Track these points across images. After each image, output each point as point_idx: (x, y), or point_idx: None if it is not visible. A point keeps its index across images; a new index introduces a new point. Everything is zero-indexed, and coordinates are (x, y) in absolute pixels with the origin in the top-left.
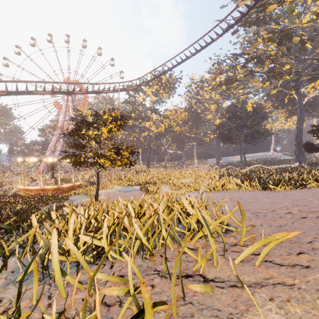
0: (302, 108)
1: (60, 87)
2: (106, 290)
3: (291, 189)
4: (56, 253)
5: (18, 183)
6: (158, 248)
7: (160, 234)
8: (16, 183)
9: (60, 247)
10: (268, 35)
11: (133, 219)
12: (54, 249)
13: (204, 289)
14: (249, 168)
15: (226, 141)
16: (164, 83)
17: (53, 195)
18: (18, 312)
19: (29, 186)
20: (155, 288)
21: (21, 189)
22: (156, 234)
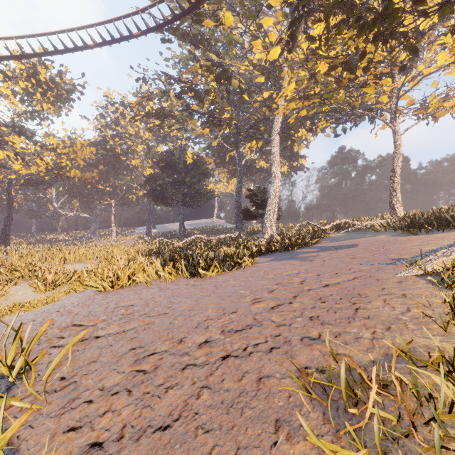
0: (242, 169)
1: None
2: None
3: (225, 271)
4: None
5: None
6: None
7: None
8: None
9: None
10: (207, 63)
11: None
12: None
13: None
14: (187, 240)
15: (159, 201)
16: (45, 84)
17: None
18: None
19: None
20: None
21: None
22: None
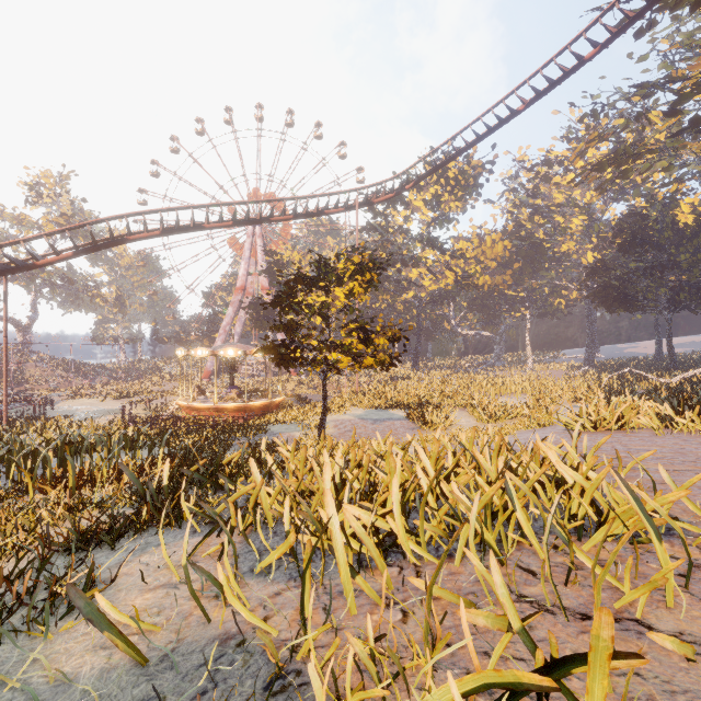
0: None
1: (248, 212)
2: (467, 614)
3: None
4: (337, 534)
5: (173, 396)
6: (506, 551)
7: (496, 520)
8: (171, 396)
9: (318, 523)
10: None
11: (452, 483)
12: (333, 526)
13: (681, 649)
14: (687, 374)
15: (615, 305)
16: (453, 179)
17: (235, 421)
18: (303, 624)
19: (194, 402)
20: (535, 630)
21: (182, 406)
22: (502, 518)
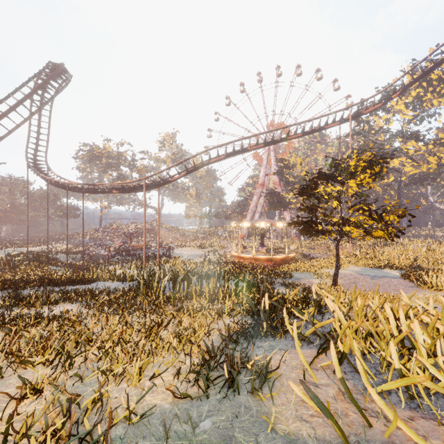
0: None
1: (273, 136)
2: None
3: None
4: None
5: (226, 248)
6: None
7: None
8: (225, 248)
9: (426, 369)
10: None
11: None
12: None
13: None
14: None
15: None
16: (436, 80)
17: (265, 267)
18: None
19: (241, 253)
20: None
21: (234, 255)
22: None
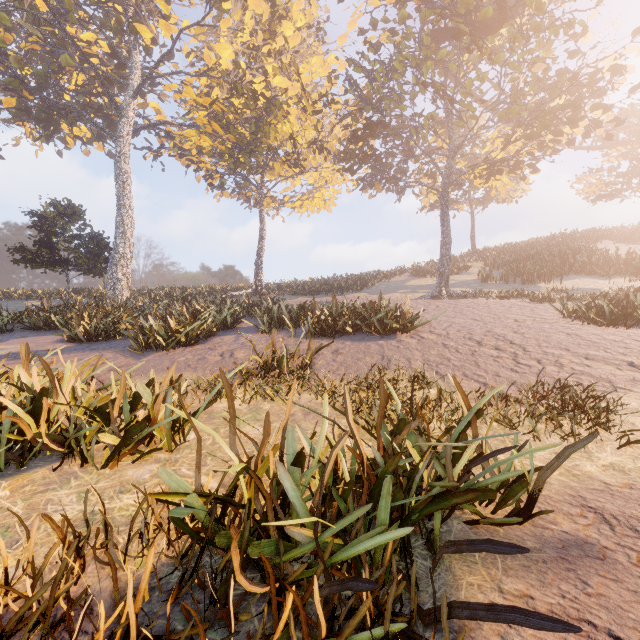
0: None
1: None
2: None
3: None
4: None
5: None
6: None
7: None
8: None
9: None
10: None
11: None
12: None
13: None
14: None
15: None
16: None
17: None
18: None
19: None
20: None
21: None
22: None
